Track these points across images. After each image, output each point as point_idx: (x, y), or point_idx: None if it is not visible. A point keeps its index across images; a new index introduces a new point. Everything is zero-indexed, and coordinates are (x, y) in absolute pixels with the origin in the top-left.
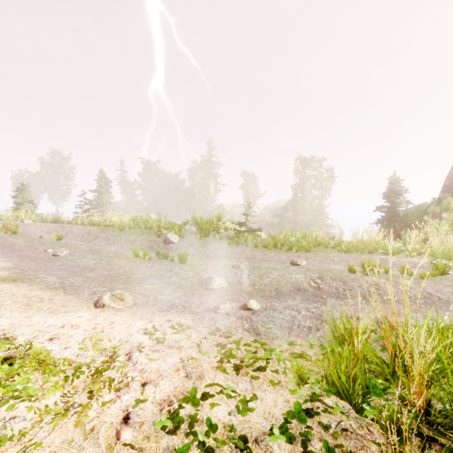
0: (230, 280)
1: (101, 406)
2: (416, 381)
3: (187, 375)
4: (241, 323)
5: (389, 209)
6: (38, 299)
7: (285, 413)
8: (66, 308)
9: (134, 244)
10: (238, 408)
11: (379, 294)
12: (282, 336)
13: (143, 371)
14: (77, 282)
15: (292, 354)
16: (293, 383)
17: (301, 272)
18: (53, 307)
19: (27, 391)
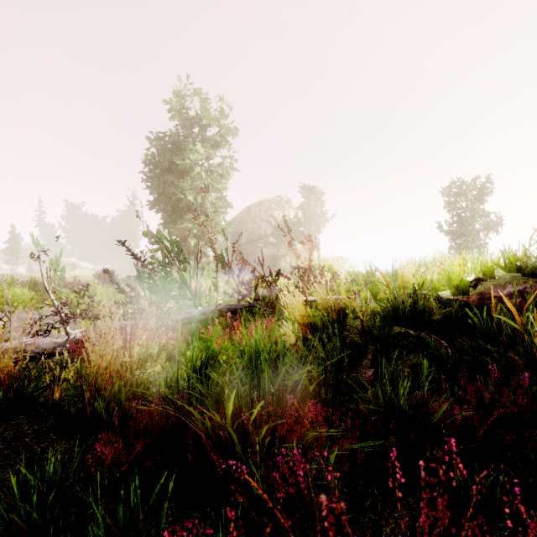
0: None
1: None
2: None
3: None
4: None
5: None
6: None
7: None
8: None
9: None
10: None
11: None
12: None
13: None
14: None
15: None
16: None
17: None
18: None
19: None
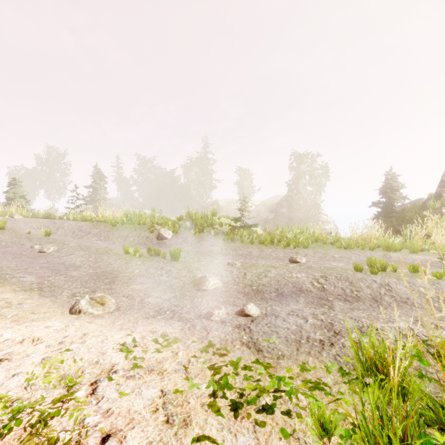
0: (225, 280)
1: None
2: None
3: (168, 420)
4: (238, 334)
5: (385, 204)
6: (5, 303)
7: None
8: (35, 316)
9: (126, 240)
10: None
11: (392, 296)
12: (289, 354)
13: (108, 413)
14: (58, 281)
15: (305, 382)
16: (313, 436)
17: (302, 271)
18: (20, 314)
19: None
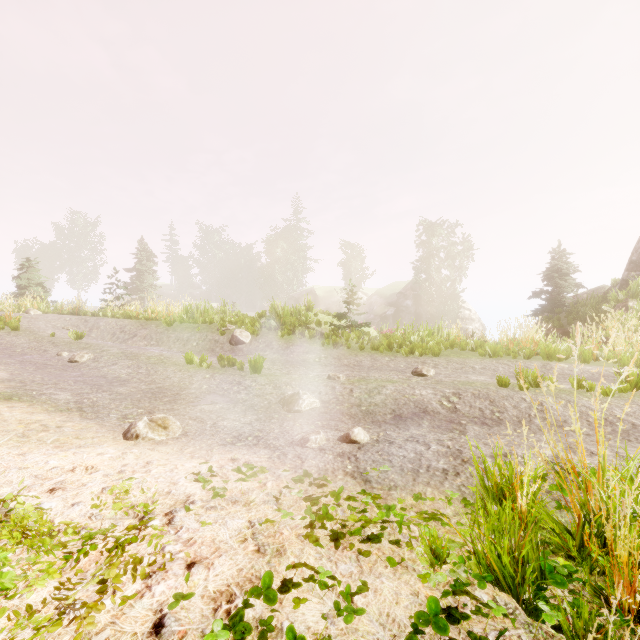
0: (325, 398)
1: (119, 605)
2: (623, 564)
3: (259, 549)
4: (341, 463)
5: (552, 295)
6: (40, 426)
7: (414, 616)
8: (82, 441)
9: (186, 345)
10: (338, 606)
11: (544, 419)
12: (403, 484)
13: (190, 542)
14: (101, 400)
15: (420, 513)
16: (424, 563)
17: (429, 386)
18: (62, 439)
19: (1, 581)
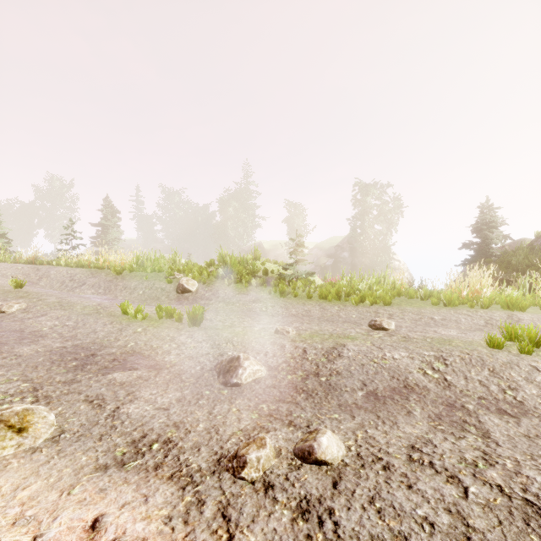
0: (272, 362)
1: None
2: None
3: None
4: None
5: (481, 246)
6: None
7: None
8: None
9: (133, 293)
10: None
11: None
12: None
13: None
14: None
15: None
16: None
17: (399, 346)
18: None
19: None
